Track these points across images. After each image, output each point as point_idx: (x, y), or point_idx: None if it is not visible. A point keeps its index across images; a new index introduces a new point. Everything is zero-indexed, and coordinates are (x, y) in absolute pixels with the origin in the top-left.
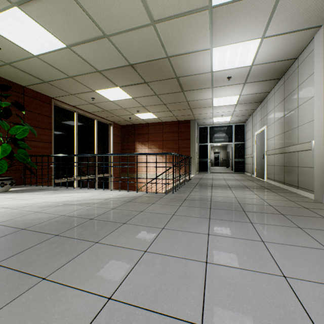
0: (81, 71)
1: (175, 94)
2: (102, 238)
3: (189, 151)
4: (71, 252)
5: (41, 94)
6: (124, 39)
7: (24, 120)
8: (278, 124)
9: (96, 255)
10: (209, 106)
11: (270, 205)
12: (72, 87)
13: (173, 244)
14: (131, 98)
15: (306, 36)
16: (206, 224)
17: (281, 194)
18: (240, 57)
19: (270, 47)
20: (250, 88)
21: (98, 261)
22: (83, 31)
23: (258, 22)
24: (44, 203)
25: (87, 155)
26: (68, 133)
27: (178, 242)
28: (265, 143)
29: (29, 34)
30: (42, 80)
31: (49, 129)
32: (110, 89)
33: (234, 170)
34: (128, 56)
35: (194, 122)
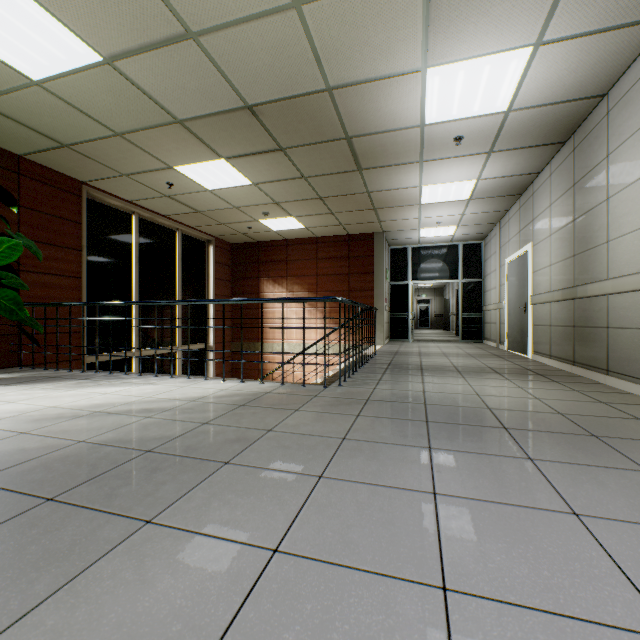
0: (141, 121)
1: (343, 176)
2: (163, 509)
3: (370, 296)
4: (70, 558)
5: (57, 175)
6: (233, 43)
7: (20, 229)
8: (559, 239)
9: (140, 568)
10: (414, 203)
11: (558, 413)
12: (124, 159)
13: (348, 526)
14: (251, 185)
15: (632, 42)
16: (424, 462)
17: (574, 387)
18: (485, 92)
19: (551, 68)
20: (501, 164)
21: (140, 590)
22: (138, 20)
23: (531, 3)
24: (49, 410)
25: (153, 302)
26: (117, 258)
27: (361, 518)
28: (529, 278)
29: (15, 28)
30: (57, 141)
31: (76, 248)
32: (206, 164)
33: (462, 337)
34: (242, 86)
35: (380, 238)
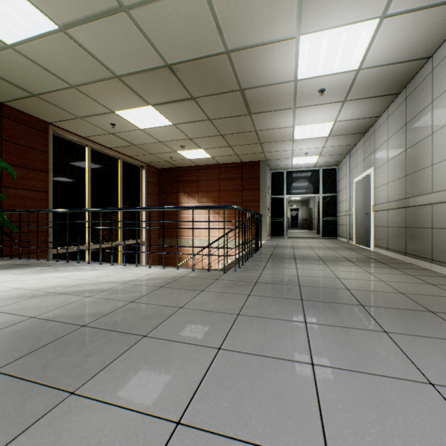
0: (89, 76)
1: (238, 118)
2: (87, 380)
3: (257, 206)
4: None
5: (30, 117)
6: (155, 14)
7: (2, 156)
8: (394, 164)
9: (56, 443)
10: (288, 139)
11: (400, 293)
12: (78, 105)
13: (241, 397)
14: (171, 126)
15: None
16: (301, 335)
17: (408, 272)
18: (342, 55)
19: (392, 36)
20: (352, 110)
21: None
22: None
23: None
24: (14, 291)
25: (98, 209)
26: (75, 178)
27: (252, 389)
28: (372, 193)
29: None
30: (28, 91)
31: (44, 171)
32: (138, 110)
33: (322, 234)
34: (163, 49)
35: (264, 164)
